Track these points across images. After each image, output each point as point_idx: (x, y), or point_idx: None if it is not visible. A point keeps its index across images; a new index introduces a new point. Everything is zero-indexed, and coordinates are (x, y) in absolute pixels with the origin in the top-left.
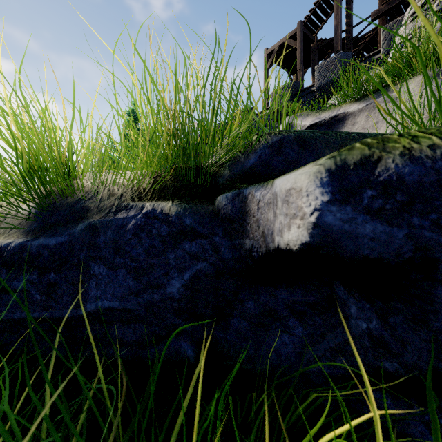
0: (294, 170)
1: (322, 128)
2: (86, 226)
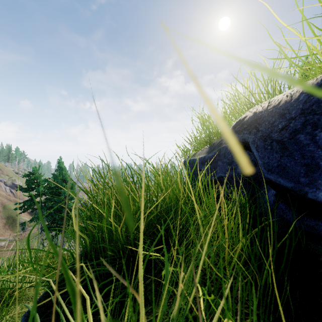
0: None
1: None
2: (218, 149)
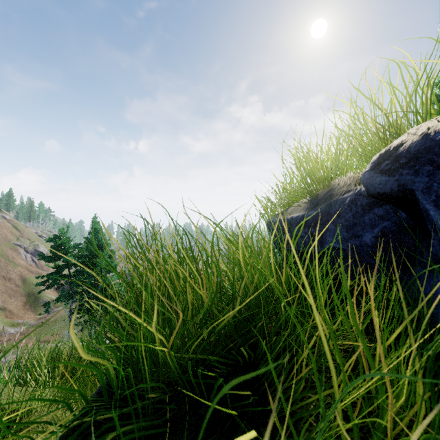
0: None
1: None
2: (327, 204)
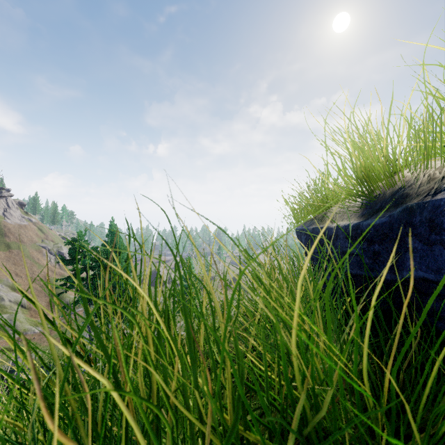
0: None
1: None
2: (403, 208)
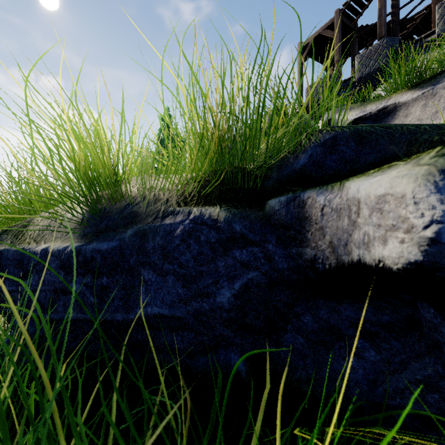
0: (372, 171)
1: (367, 122)
2: (135, 231)
